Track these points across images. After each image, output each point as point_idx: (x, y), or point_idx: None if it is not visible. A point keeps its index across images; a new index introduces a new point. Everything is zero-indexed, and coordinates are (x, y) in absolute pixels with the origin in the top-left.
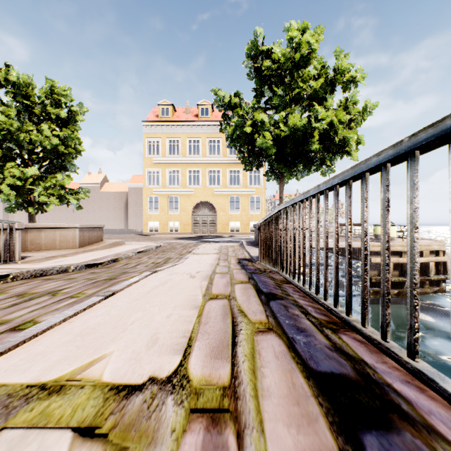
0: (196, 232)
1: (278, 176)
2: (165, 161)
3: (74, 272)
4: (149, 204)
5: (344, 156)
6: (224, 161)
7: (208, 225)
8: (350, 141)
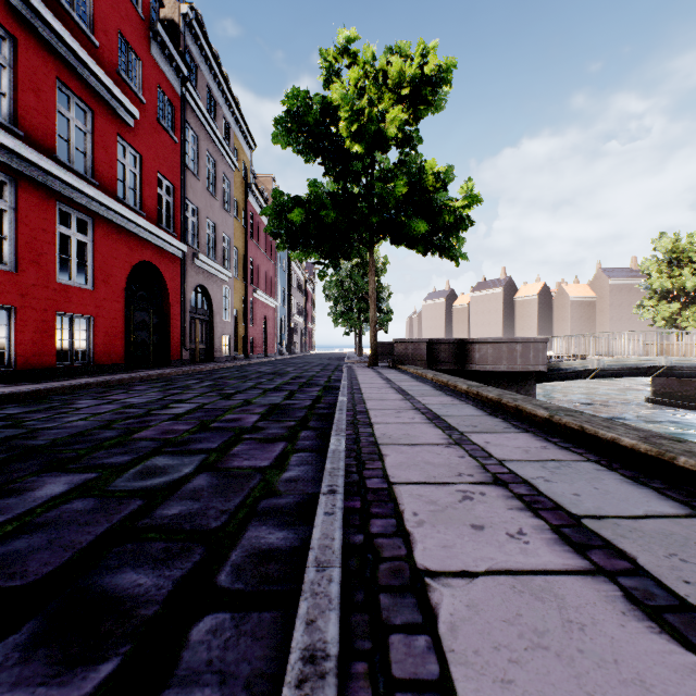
0: None
1: None
2: None
3: None
4: None
5: None
6: None
7: None
8: None
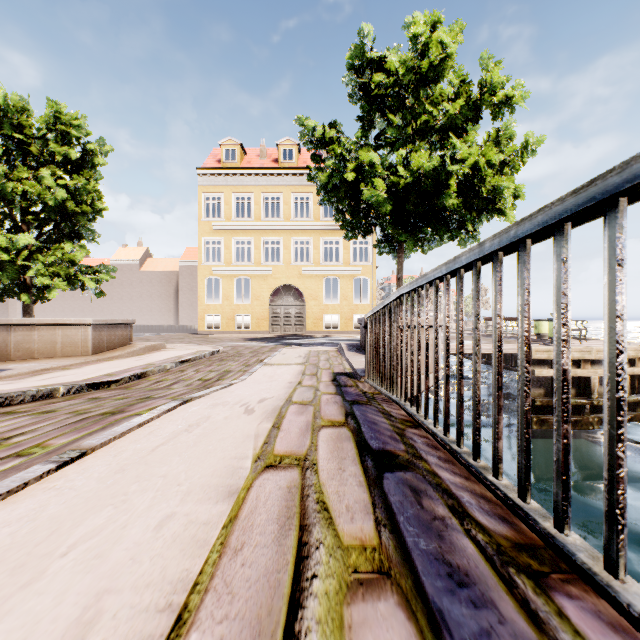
0: (275, 331)
1: (395, 247)
2: (230, 226)
3: (64, 397)
4: (206, 288)
5: (495, 216)
6: (316, 227)
7: (292, 320)
8: (504, 193)
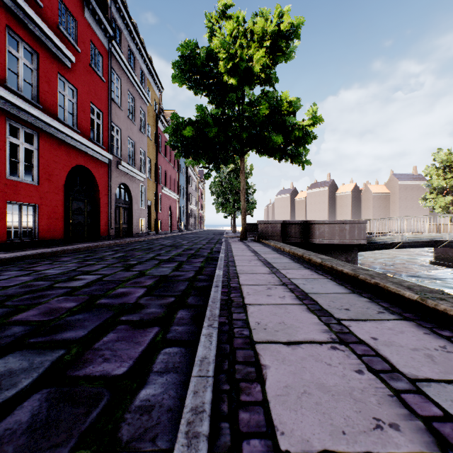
0: None
1: None
2: None
3: None
4: None
5: None
6: None
7: None
8: None
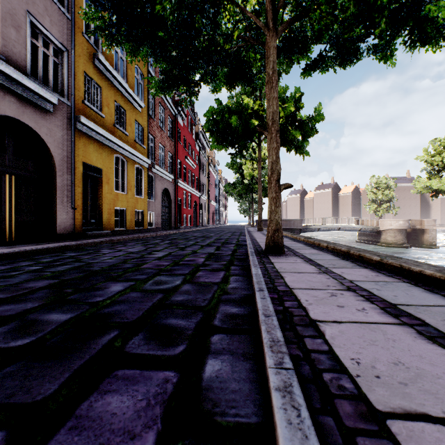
0: None
1: None
2: None
3: None
4: None
5: None
6: None
7: None
8: None
